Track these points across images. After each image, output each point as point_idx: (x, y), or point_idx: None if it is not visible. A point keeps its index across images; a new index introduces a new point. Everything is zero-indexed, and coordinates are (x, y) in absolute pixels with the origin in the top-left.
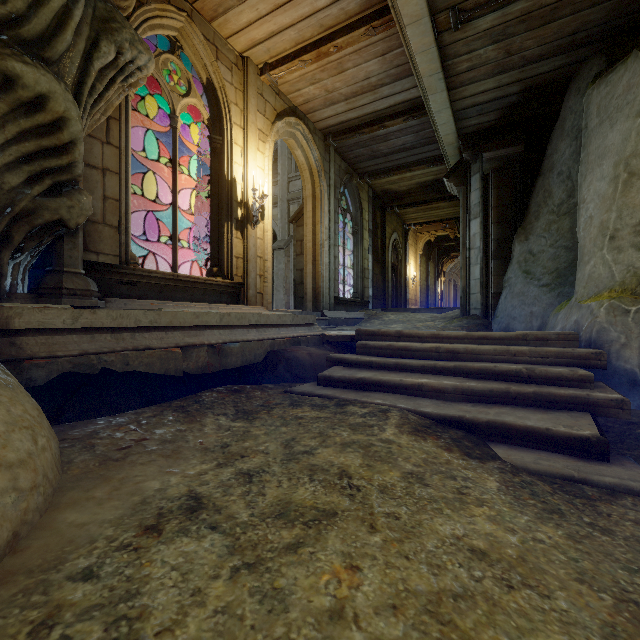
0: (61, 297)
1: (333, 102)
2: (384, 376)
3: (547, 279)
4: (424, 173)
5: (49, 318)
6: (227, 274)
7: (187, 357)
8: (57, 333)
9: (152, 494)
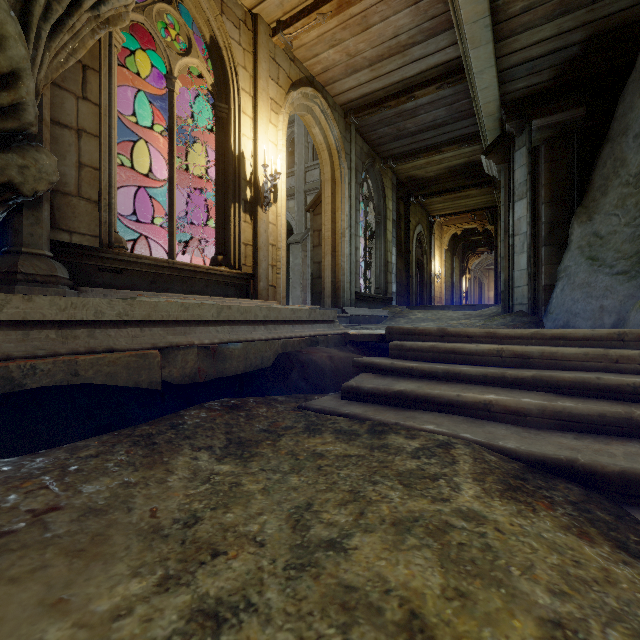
0: (15, 284)
1: (355, 69)
2: (432, 389)
3: (623, 265)
4: (455, 155)
5: None
6: (234, 263)
7: (169, 362)
8: None
9: None
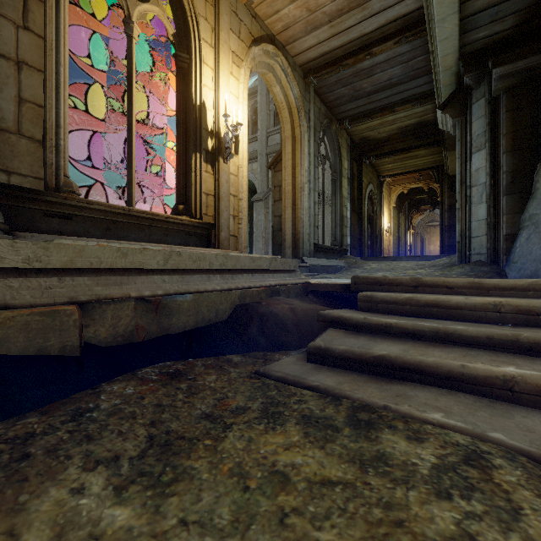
0: None
1: (315, 26)
2: (424, 354)
3: None
4: (407, 115)
5: None
6: (195, 213)
7: (94, 319)
8: None
9: None
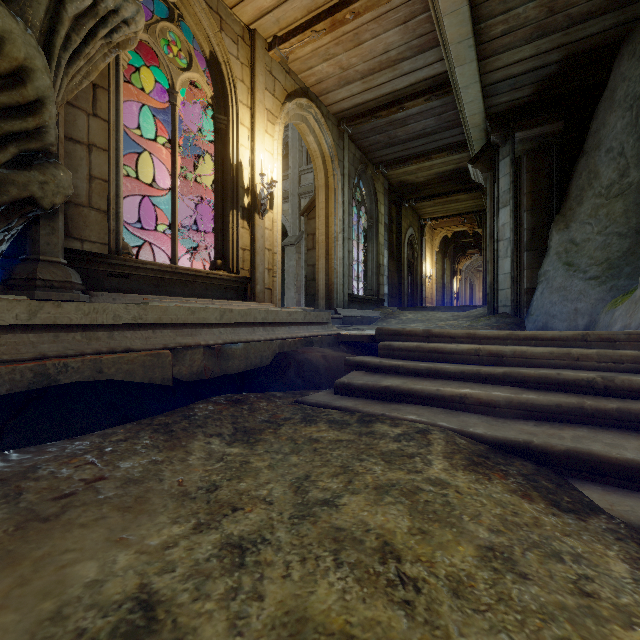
0: (35, 289)
1: (348, 81)
2: (416, 384)
3: (595, 271)
4: (444, 162)
5: None
6: (232, 267)
7: (179, 360)
8: (8, 331)
9: (77, 595)
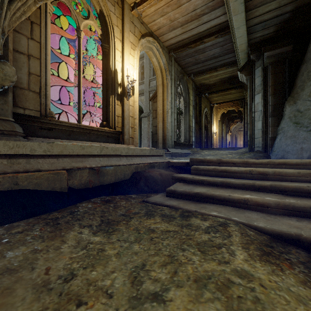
0: None
1: (174, 28)
2: (215, 191)
3: None
4: (224, 72)
5: None
6: (112, 126)
7: (72, 176)
8: None
9: None
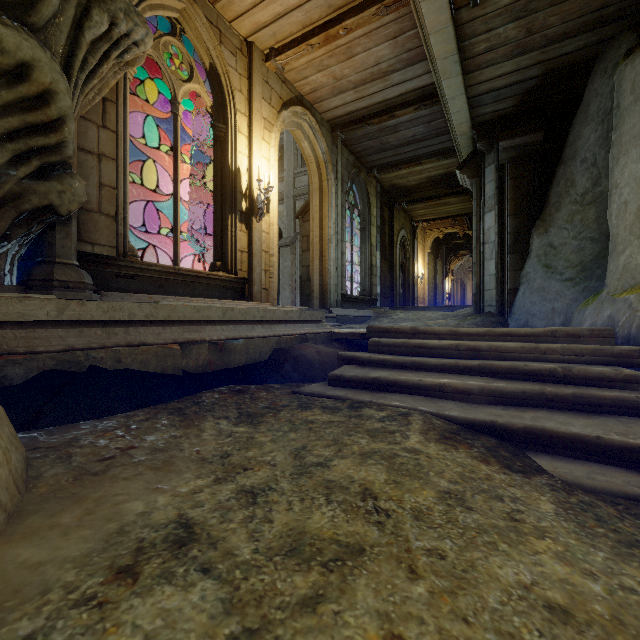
0: (52, 289)
1: (341, 91)
2: (401, 376)
3: (570, 273)
4: (434, 167)
5: (30, 309)
6: (231, 269)
7: (186, 354)
8: (40, 326)
9: (133, 520)
